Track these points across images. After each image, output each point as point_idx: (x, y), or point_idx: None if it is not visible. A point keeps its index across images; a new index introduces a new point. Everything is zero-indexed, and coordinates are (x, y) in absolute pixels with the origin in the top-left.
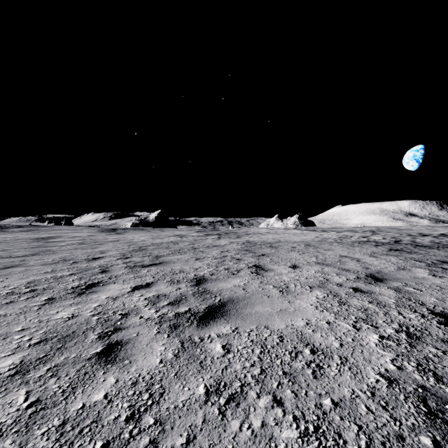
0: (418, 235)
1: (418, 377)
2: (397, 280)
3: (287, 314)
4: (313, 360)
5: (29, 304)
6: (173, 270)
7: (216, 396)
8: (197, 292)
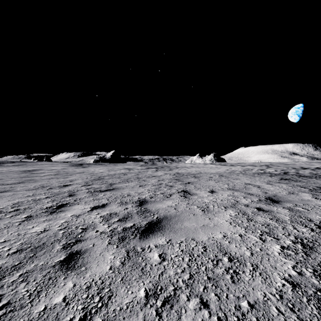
0: (300, 168)
1: (315, 282)
2: (289, 202)
3: (208, 229)
4: (231, 267)
5: (12, 220)
6: (123, 194)
7: (154, 299)
8: (140, 211)
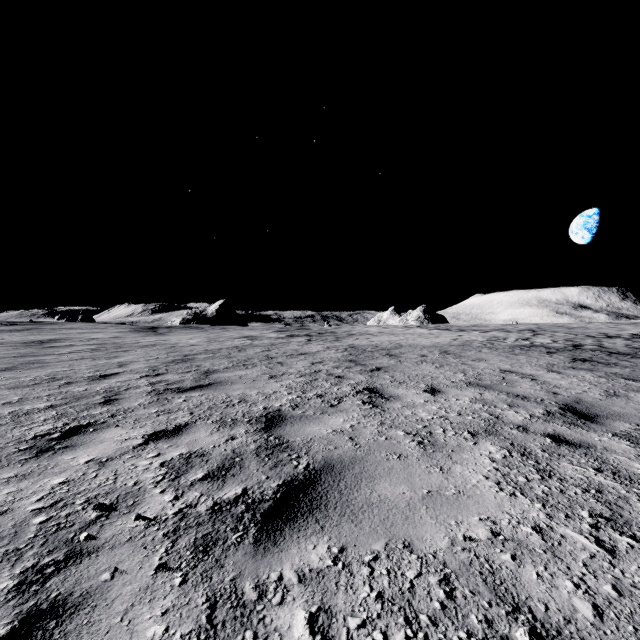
0: (601, 336)
1: None
2: (619, 417)
3: (445, 505)
4: None
5: None
6: (229, 398)
7: None
8: (264, 448)
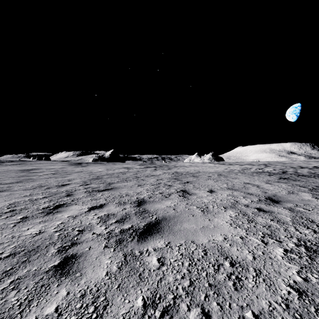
0: (298, 167)
1: None
2: (290, 202)
3: (208, 230)
4: (233, 272)
5: (7, 222)
6: (121, 194)
7: (152, 309)
8: (138, 212)
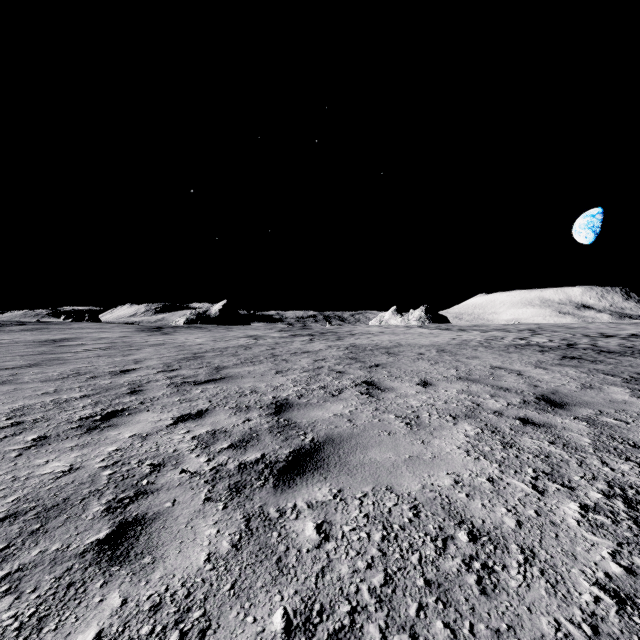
0: (598, 336)
1: None
2: (586, 405)
3: (421, 465)
4: (476, 555)
5: (4, 447)
6: (242, 389)
7: (305, 637)
8: (276, 427)
